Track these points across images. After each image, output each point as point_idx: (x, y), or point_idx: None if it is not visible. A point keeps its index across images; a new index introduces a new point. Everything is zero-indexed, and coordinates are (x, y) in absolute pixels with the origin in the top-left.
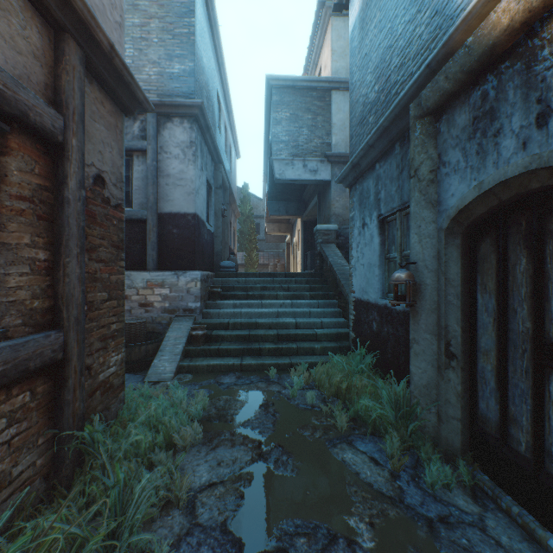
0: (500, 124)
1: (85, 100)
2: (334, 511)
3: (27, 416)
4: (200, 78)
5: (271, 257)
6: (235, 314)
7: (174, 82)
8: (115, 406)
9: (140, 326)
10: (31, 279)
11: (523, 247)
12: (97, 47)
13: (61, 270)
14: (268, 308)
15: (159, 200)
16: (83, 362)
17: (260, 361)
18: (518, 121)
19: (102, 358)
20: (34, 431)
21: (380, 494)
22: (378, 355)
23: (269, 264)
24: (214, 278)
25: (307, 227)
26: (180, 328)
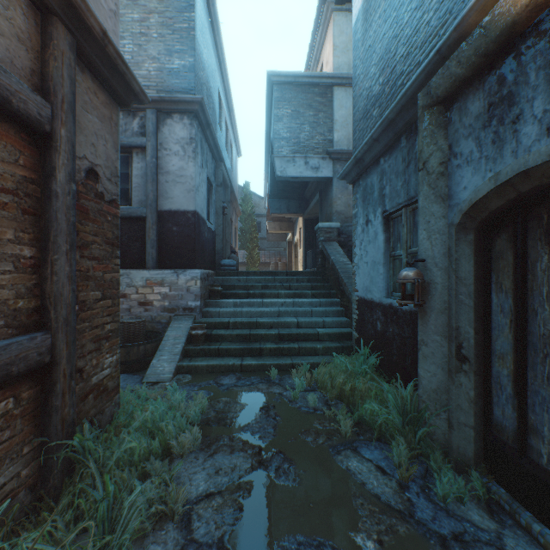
0: (520, 110)
1: (75, 89)
2: (340, 527)
3: (10, 425)
4: (201, 74)
5: (272, 256)
6: (235, 313)
7: (173, 78)
8: (109, 410)
9: (139, 325)
10: (15, 277)
11: (544, 243)
12: (88, 33)
13: (49, 268)
14: (269, 306)
15: (159, 197)
16: (73, 365)
17: (261, 361)
18: (540, 105)
19: (95, 360)
20: (19, 440)
21: (388, 507)
22: (383, 356)
23: (270, 263)
24: (215, 277)
25: (308, 225)
26: (179, 328)
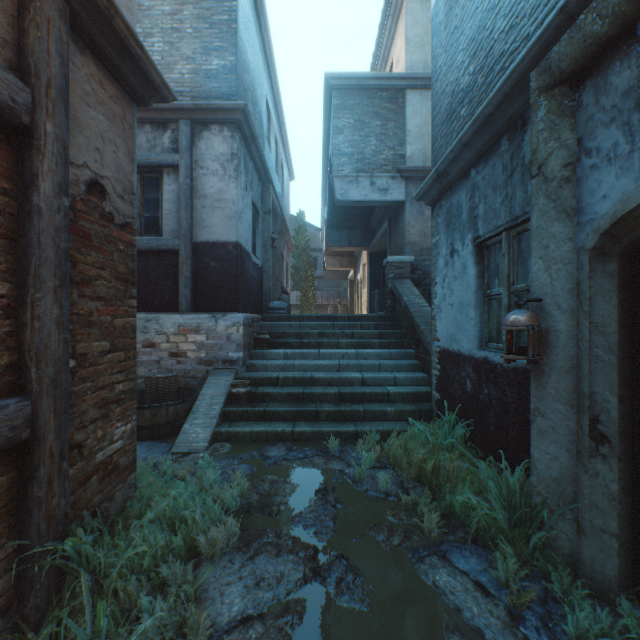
0: None
1: (68, 71)
2: None
3: None
4: (244, 76)
5: (331, 298)
6: (286, 366)
7: (211, 81)
8: (121, 494)
9: (169, 381)
10: None
11: None
12: None
13: (29, 311)
14: (327, 359)
15: (194, 226)
16: (65, 440)
17: (317, 428)
18: None
19: (101, 430)
20: None
21: None
22: (475, 425)
23: (328, 306)
24: (262, 322)
25: (374, 261)
26: (218, 384)
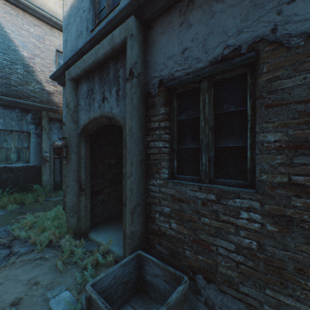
0: None
1: None
2: None
3: None
4: None
5: None
6: None
7: None
8: None
9: None
10: None
11: None
12: None
13: None
14: None
15: None
16: None
17: None
18: None
19: None
20: None
21: None
22: None
23: None
24: None
25: None
26: None
